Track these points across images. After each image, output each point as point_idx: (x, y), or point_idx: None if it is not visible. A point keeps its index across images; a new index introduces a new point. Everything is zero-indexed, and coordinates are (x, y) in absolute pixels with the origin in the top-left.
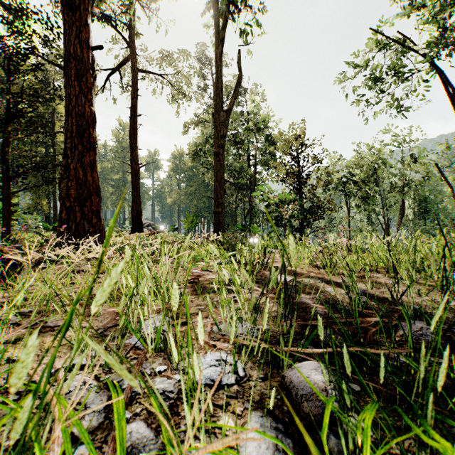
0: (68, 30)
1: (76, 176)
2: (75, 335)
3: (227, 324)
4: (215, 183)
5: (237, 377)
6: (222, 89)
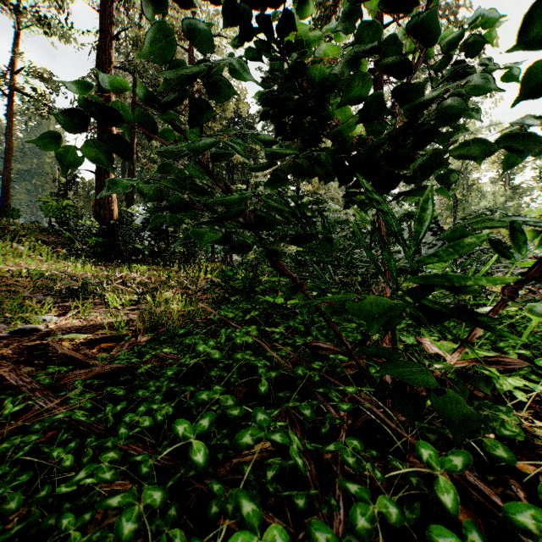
0: None
1: None
2: None
3: None
4: None
5: None
6: None
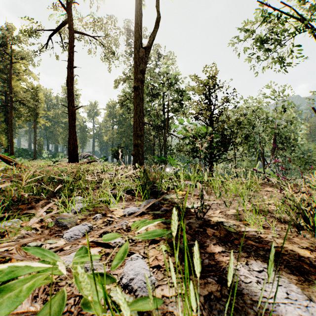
0: None
1: None
2: None
3: None
4: (135, 116)
5: None
6: (141, 27)
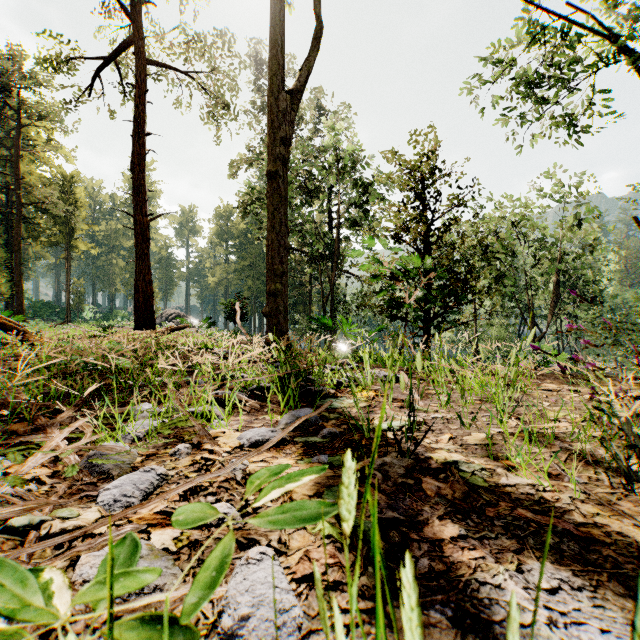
0: None
1: None
2: None
3: None
4: (269, 233)
5: None
6: (282, 48)
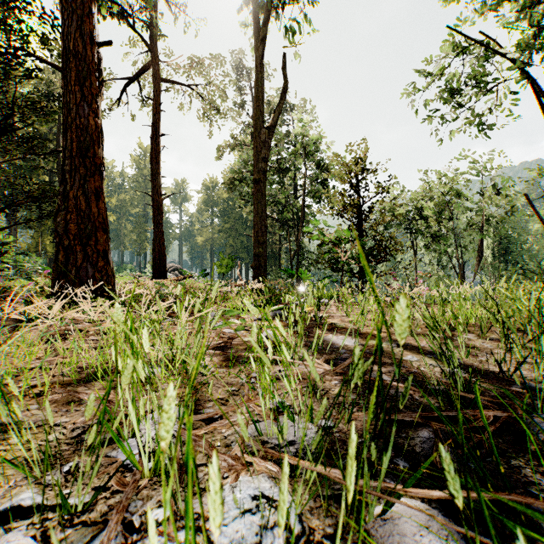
0: (67, 21)
1: (77, 207)
2: (23, 450)
3: (270, 422)
4: (255, 217)
5: (288, 537)
6: (263, 100)
